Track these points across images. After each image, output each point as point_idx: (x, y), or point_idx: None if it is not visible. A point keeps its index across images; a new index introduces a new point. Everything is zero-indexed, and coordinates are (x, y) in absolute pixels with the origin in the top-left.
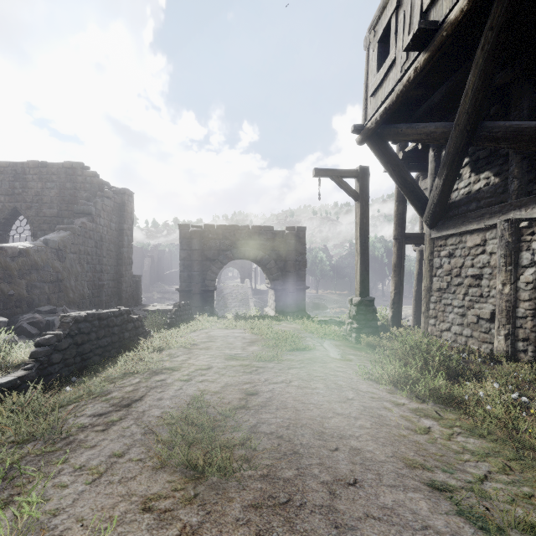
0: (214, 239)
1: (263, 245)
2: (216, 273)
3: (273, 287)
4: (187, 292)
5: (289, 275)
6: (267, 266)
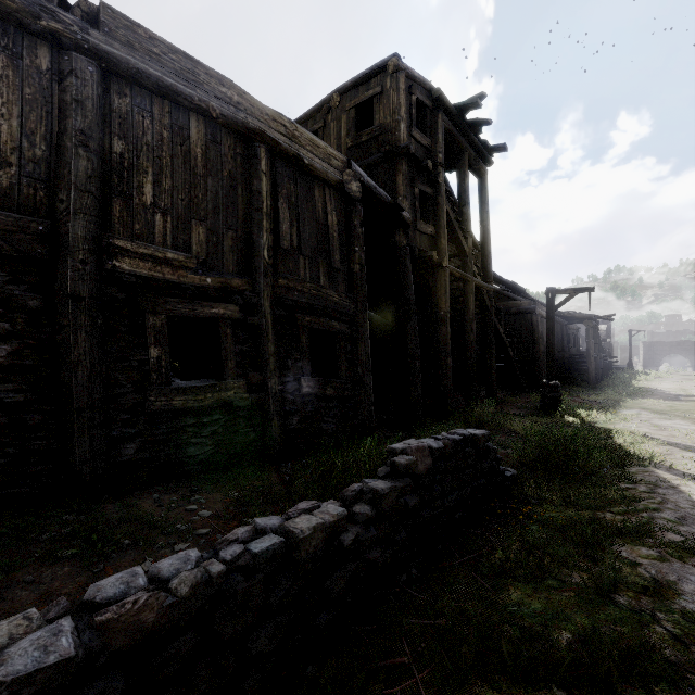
0: (659, 346)
1: (685, 349)
2: (660, 360)
3: (691, 366)
4: (645, 367)
5: None
6: (688, 357)
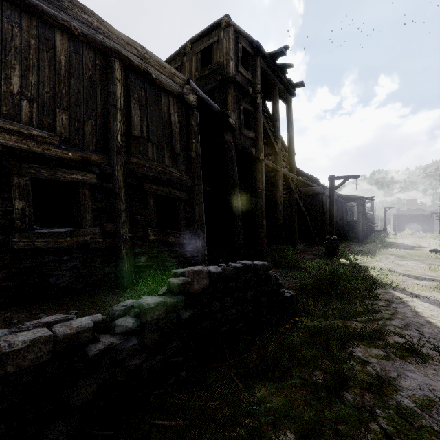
0: (403, 218)
1: (418, 219)
2: (403, 226)
3: (422, 230)
4: (395, 230)
5: (428, 227)
6: (420, 225)
